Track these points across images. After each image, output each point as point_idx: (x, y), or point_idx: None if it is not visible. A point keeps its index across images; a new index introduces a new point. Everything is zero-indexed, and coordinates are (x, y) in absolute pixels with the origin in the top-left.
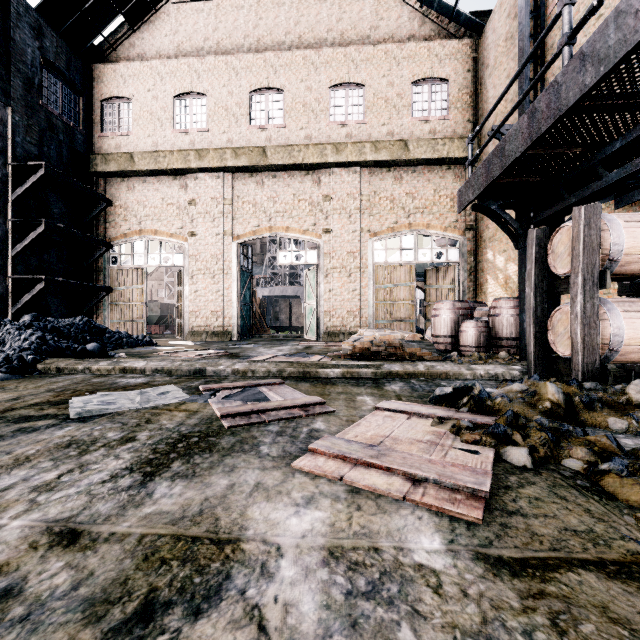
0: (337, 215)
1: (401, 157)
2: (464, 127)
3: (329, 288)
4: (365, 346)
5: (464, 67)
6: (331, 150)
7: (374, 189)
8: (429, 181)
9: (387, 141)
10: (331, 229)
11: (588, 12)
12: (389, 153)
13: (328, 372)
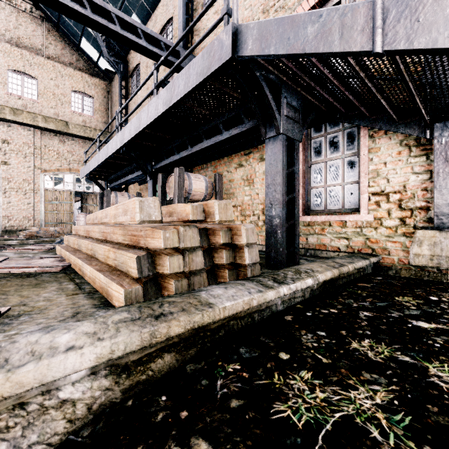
0: (14, 154)
1: (64, 130)
2: (102, 125)
3: (7, 201)
4: (33, 233)
5: (102, 94)
6: (9, 111)
7: (45, 144)
8: (82, 147)
9: (54, 118)
10: (9, 162)
11: (100, 145)
12: (56, 126)
13: (10, 242)
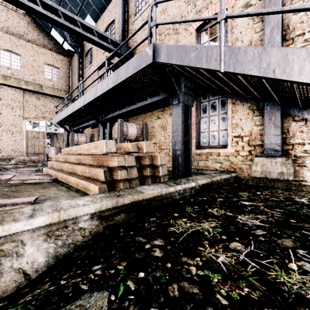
0: (5, 107)
1: (39, 91)
2: (66, 87)
3: (0, 139)
4: (21, 161)
5: (66, 66)
6: (1, 77)
7: (26, 100)
8: (52, 102)
9: (32, 82)
10: (1, 112)
11: (67, 103)
12: (33, 87)
13: (8, 166)
